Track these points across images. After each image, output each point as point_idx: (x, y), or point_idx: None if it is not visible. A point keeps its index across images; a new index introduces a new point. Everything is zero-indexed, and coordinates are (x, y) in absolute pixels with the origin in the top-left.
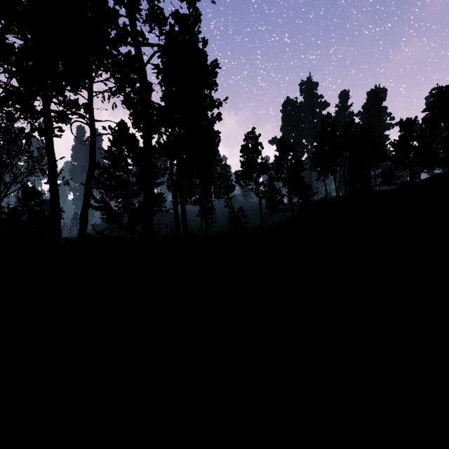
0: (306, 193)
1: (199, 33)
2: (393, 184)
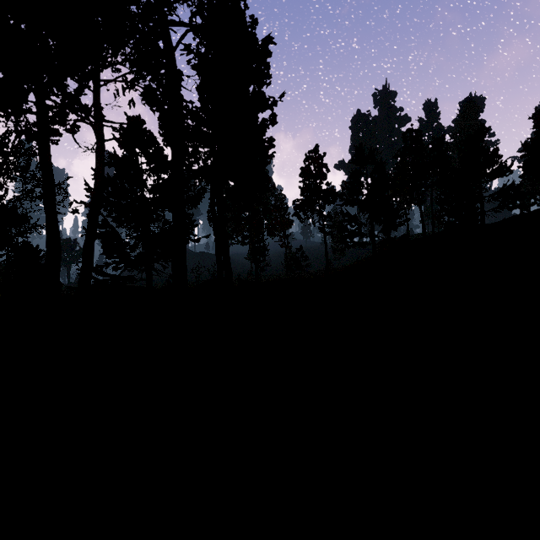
0: (394, 220)
1: None
2: (519, 207)
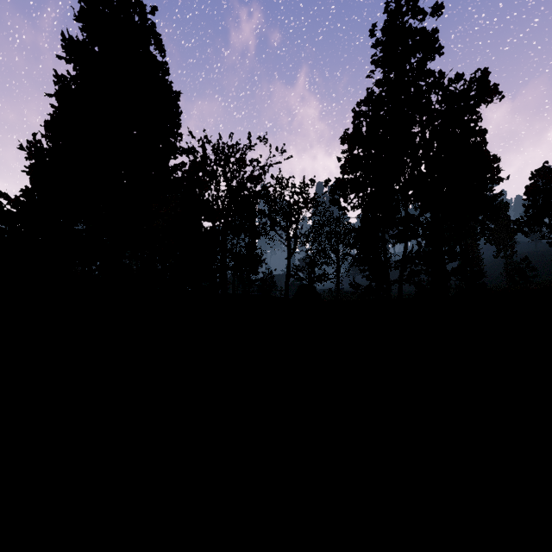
0: None
1: (484, 144)
2: None
